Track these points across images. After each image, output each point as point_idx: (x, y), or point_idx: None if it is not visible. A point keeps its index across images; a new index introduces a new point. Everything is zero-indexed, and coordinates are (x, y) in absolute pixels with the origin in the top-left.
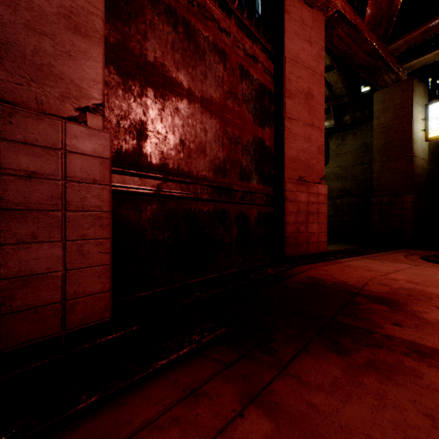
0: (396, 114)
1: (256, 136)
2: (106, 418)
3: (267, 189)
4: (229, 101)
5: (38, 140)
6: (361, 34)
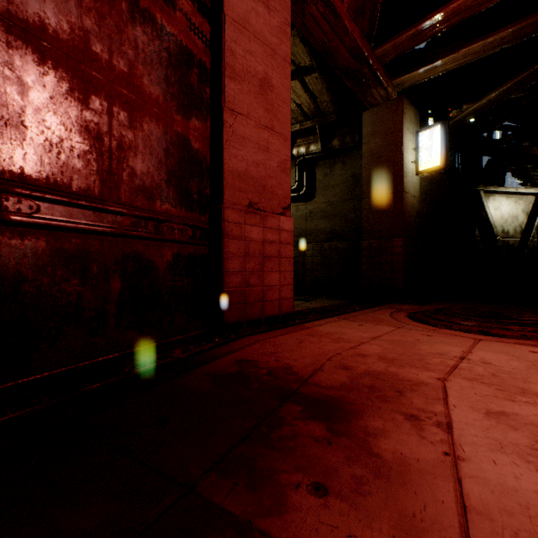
0: (386, 140)
1: (170, 127)
2: None
3: (197, 218)
4: (99, 47)
5: None
6: (341, 21)
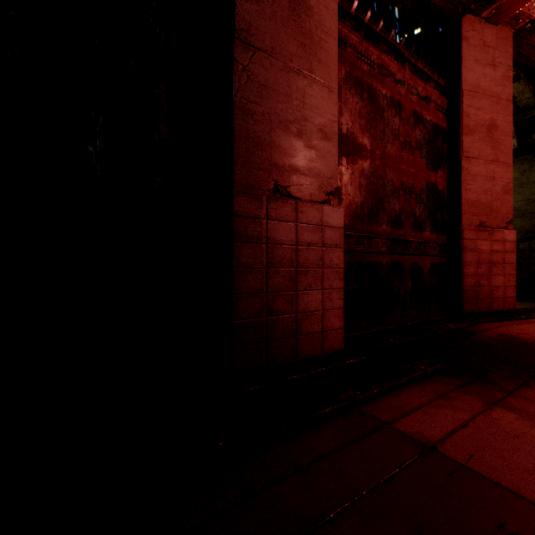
0: None
1: (428, 182)
2: (393, 399)
3: (440, 238)
4: (403, 151)
5: (311, 221)
6: None
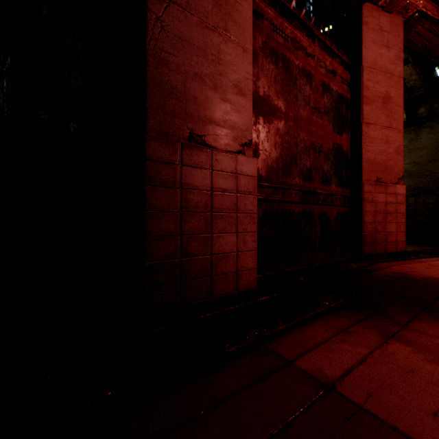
0: None
1: (335, 143)
2: (298, 335)
3: (344, 191)
4: (314, 115)
5: (226, 169)
6: None
